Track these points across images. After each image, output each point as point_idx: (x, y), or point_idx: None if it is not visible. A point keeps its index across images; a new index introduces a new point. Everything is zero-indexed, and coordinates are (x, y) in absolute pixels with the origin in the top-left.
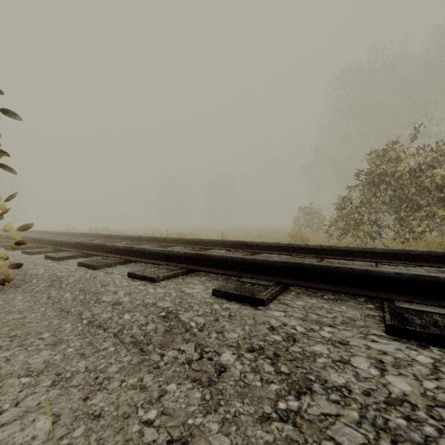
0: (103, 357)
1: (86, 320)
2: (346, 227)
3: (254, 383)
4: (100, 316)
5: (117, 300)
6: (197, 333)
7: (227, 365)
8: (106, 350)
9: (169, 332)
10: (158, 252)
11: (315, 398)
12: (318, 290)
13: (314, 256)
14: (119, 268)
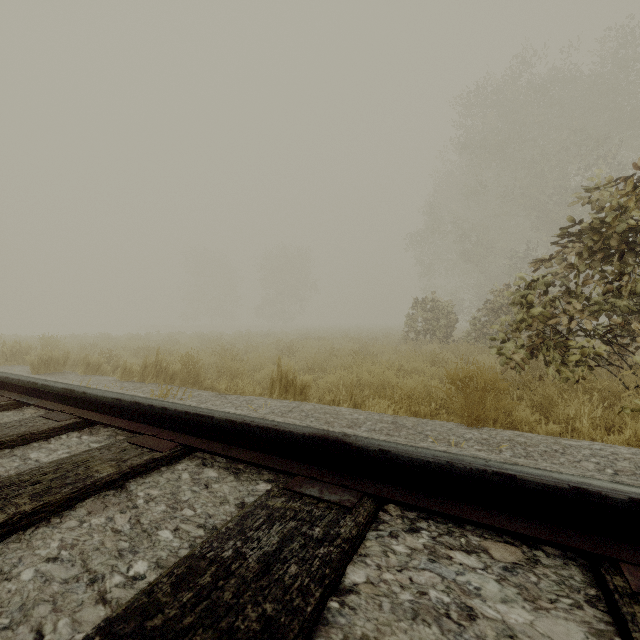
0: None
1: None
2: (537, 341)
3: None
4: None
5: None
6: None
7: None
8: None
9: None
10: None
11: None
12: None
13: None
14: None
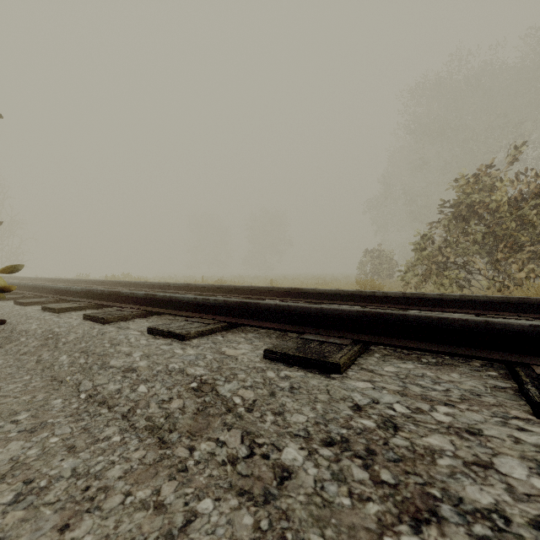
0: (103, 451)
1: (85, 394)
2: (427, 272)
3: (338, 500)
4: (105, 387)
5: (131, 364)
6: (245, 414)
7: (293, 467)
8: (107, 439)
9: (202, 413)
10: (190, 300)
11: (447, 531)
12: (411, 351)
13: (394, 306)
14: (137, 321)
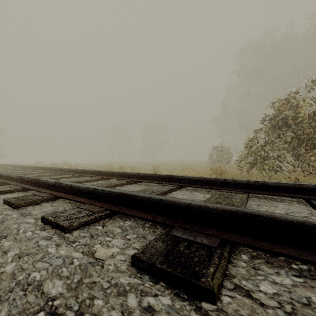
0: None
1: None
2: (254, 161)
3: None
4: None
5: None
6: None
7: None
8: None
9: None
10: (84, 189)
11: None
12: None
13: (241, 190)
14: (44, 205)
